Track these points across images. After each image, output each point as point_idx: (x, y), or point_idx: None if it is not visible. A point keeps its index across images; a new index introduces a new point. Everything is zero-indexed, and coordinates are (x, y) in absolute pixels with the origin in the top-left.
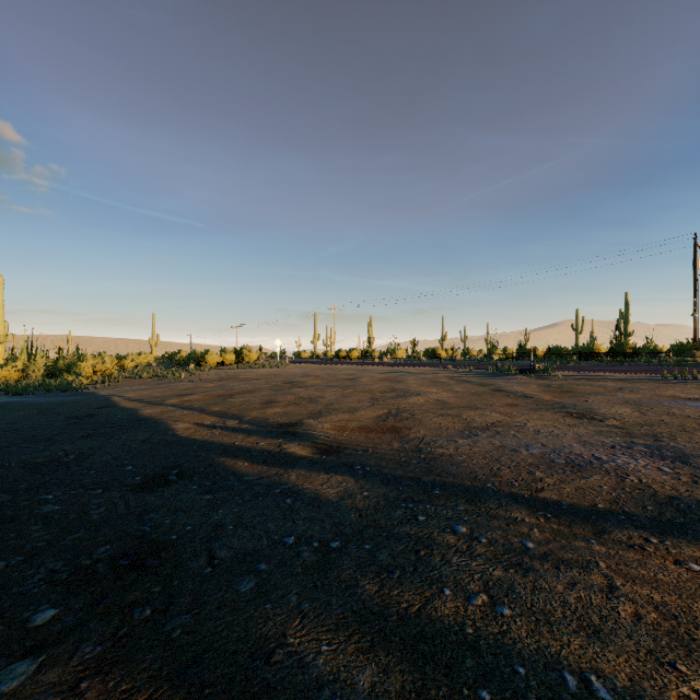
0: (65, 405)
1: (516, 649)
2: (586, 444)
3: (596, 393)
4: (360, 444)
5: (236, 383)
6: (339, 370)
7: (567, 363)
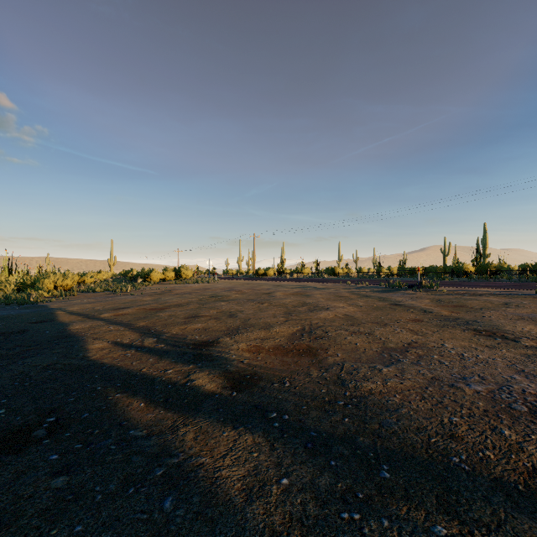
0: (7, 319)
1: None
2: (528, 376)
3: (487, 308)
4: (275, 372)
5: (171, 297)
6: (258, 285)
7: (442, 279)
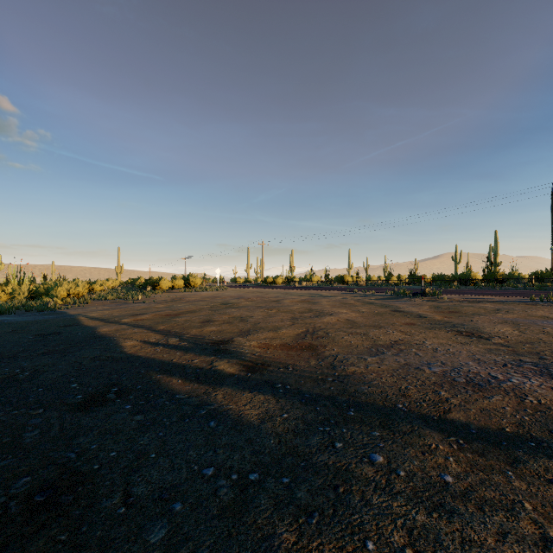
0: (37, 323)
1: None
2: (480, 362)
3: (478, 313)
4: (281, 361)
5: (182, 304)
6: (266, 293)
7: (449, 287)
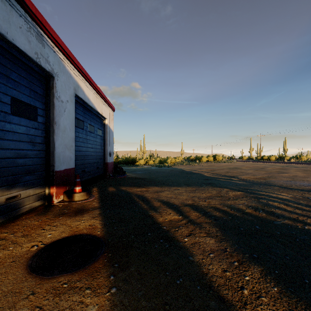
0: (174, 169)
1: (256, 189)
2: None
3: None
4: (251, 180)
5: (215, 167)
6: (259, 164)
7: None
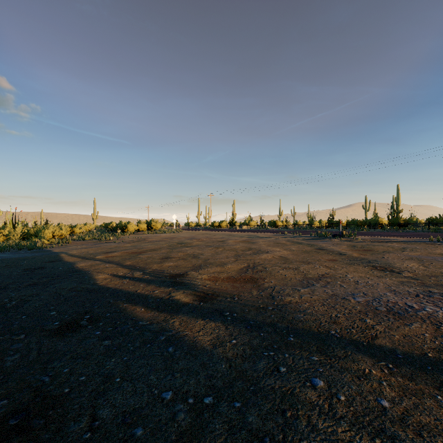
0: (26, 259)
1: None
2: (396, 293)
3: (388, 251)
4: (228, 292)
5: (146, 243)
6: (214, 234)
7: (361, 230)
